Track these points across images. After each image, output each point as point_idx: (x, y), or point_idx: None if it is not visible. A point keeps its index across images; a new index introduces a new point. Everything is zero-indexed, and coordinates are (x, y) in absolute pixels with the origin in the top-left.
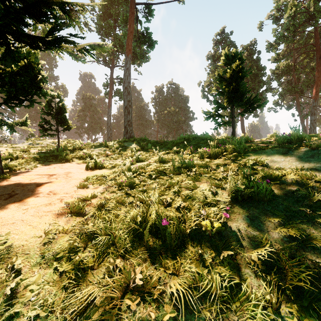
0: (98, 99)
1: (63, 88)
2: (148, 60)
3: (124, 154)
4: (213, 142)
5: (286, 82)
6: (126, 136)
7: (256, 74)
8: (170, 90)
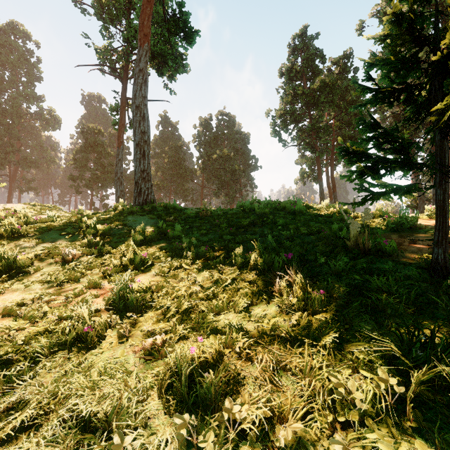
0: (109, 134)
1: (52, 114)
2: (185, 71)
3: (115, 252)
4: (350, 240)
5: (392, 117)
6: (137, 201)
7: (353, 103)
8: (221, 124)
